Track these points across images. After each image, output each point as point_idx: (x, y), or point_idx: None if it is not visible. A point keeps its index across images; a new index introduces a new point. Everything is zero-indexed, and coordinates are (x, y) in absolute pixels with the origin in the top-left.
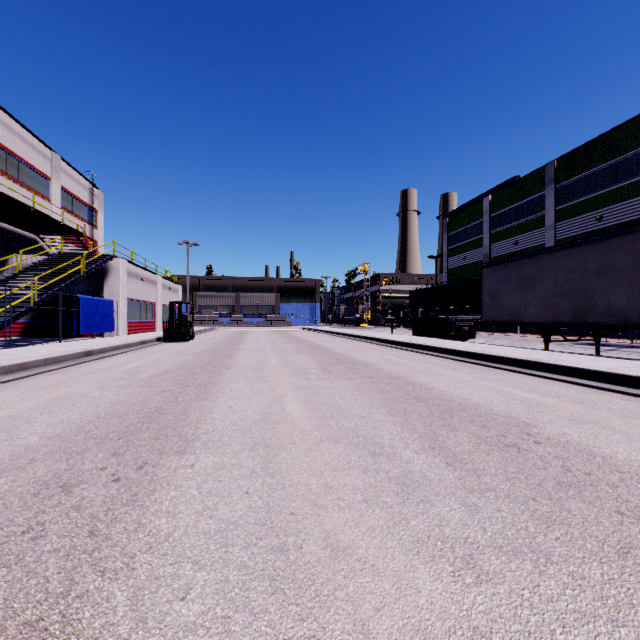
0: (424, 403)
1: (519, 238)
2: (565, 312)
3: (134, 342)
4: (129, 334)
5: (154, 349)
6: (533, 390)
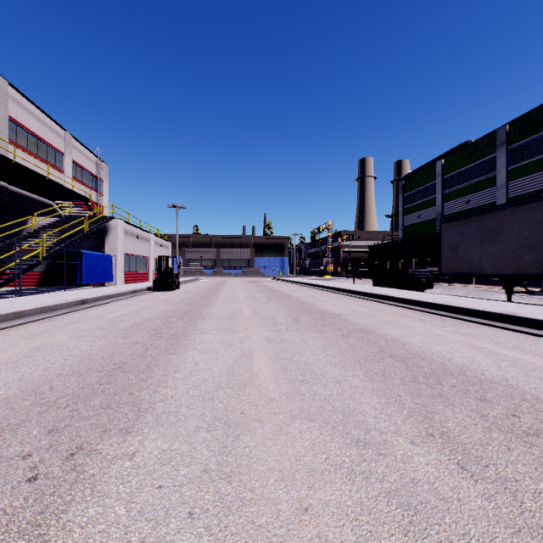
0: (403, 363)
1: (471, 197)
2: (529, 264)
3: (126, 291)
4: (126, 284)
5: (143, 298)
6: (518, 348)
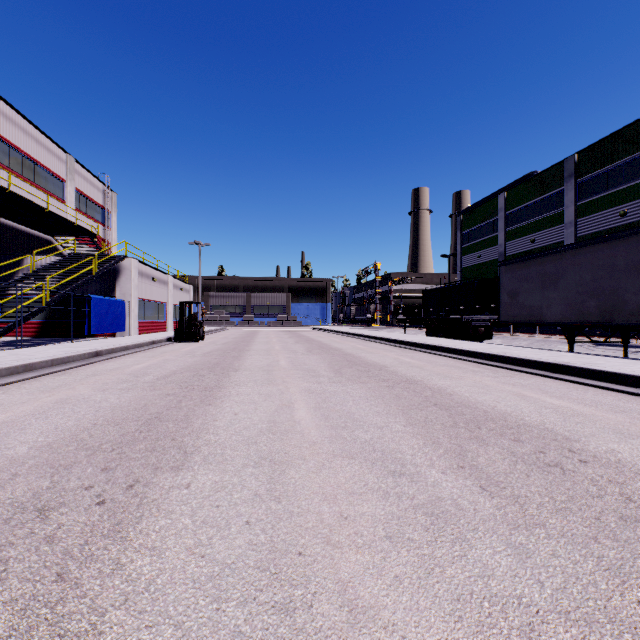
0: (446, 411)
1: (537, 235)
2: (591, 312)
3: (144, 342)
4: (141, 334)
5: (163, 349)
6: (565, 397)
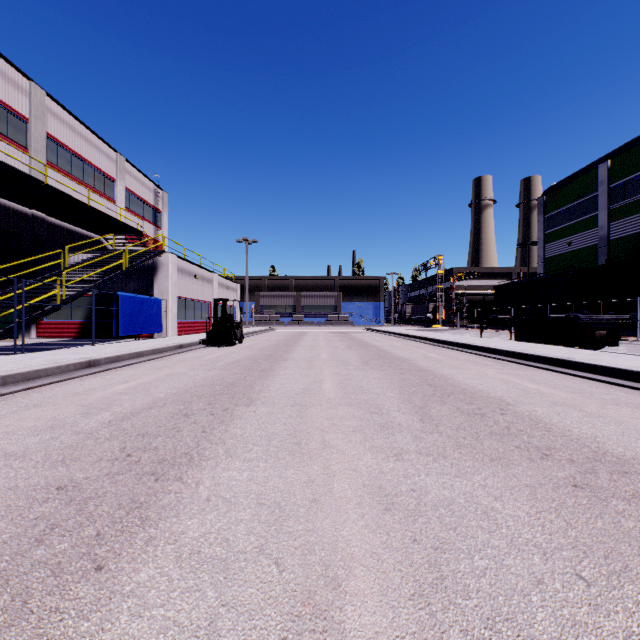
0: None
1: None
2: None
3: (167, 347)
4: (181, 335)
5: (186, 356)
6: None
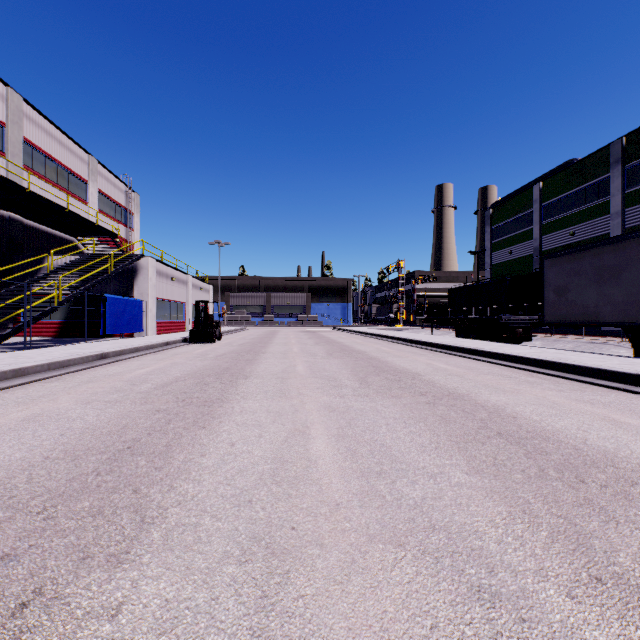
0: (519, 446)
1: (577, 228)
2: None
3: (157, 343)
4: (159, 334)
5: (176, 351)
6: None
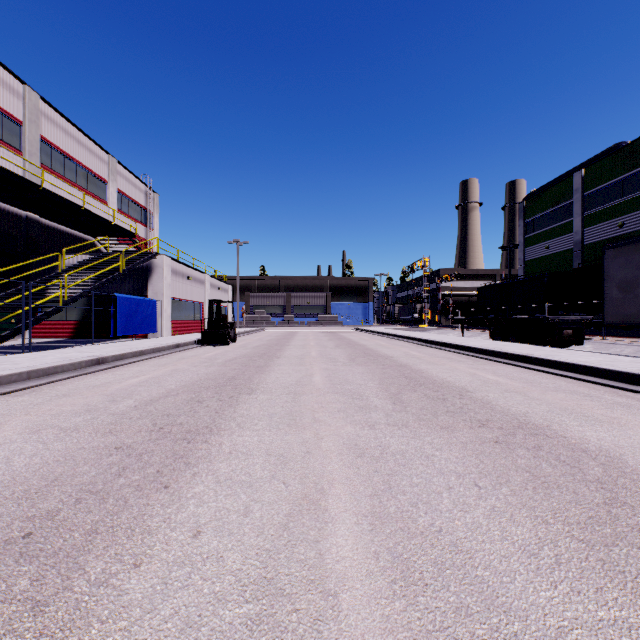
0: None
1: (626, 218)
2: None
3: (165, 346)
4: (174, 335)
5: (184, 354)
6: None
